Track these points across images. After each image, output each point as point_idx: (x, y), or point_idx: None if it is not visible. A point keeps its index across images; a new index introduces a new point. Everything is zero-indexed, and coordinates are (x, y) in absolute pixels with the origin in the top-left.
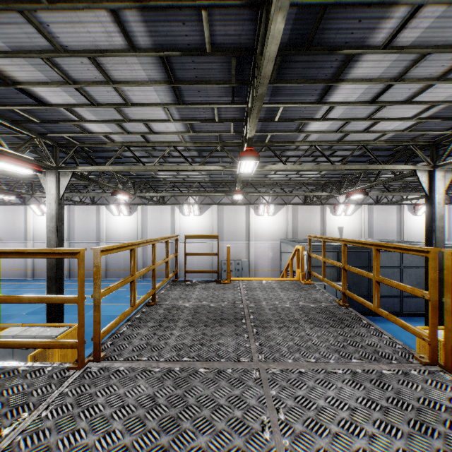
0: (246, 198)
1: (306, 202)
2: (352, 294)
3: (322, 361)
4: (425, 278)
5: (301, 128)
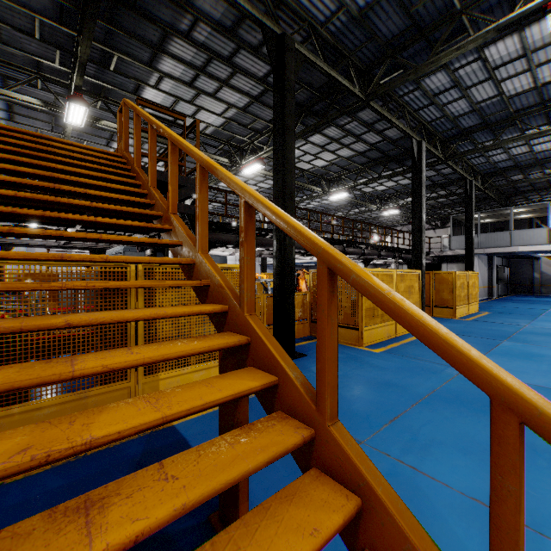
0: None
1: None
2: None
3: None
4: None
5: None
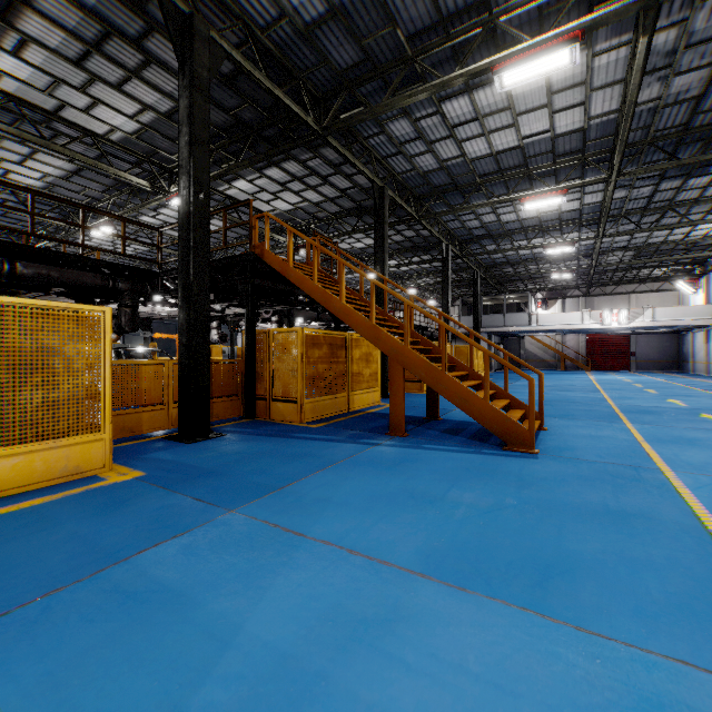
0: None
1: None
2: None
3: None
4: None
5: (137, 217)
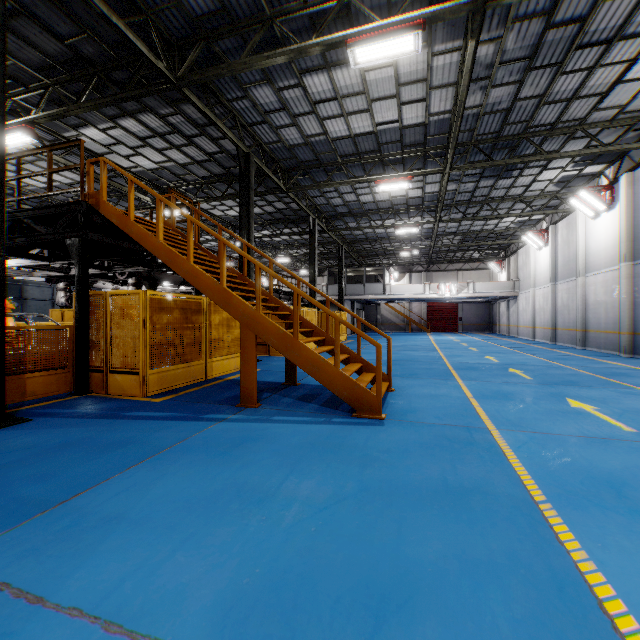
0: None
1: None
2: None
3: None
4: None
5: None
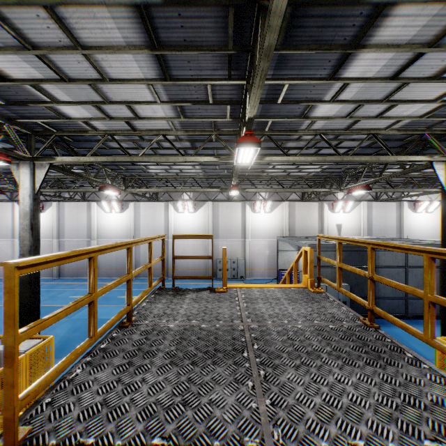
0: (242, 194)
1: (303, 198)
2: (385, 313)
3: (376, 445)
4: (441, 281)
5: (307, 113)
